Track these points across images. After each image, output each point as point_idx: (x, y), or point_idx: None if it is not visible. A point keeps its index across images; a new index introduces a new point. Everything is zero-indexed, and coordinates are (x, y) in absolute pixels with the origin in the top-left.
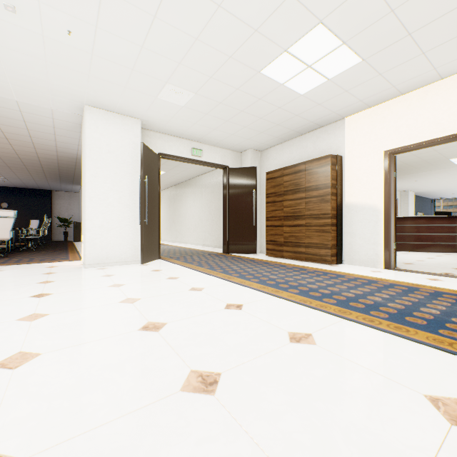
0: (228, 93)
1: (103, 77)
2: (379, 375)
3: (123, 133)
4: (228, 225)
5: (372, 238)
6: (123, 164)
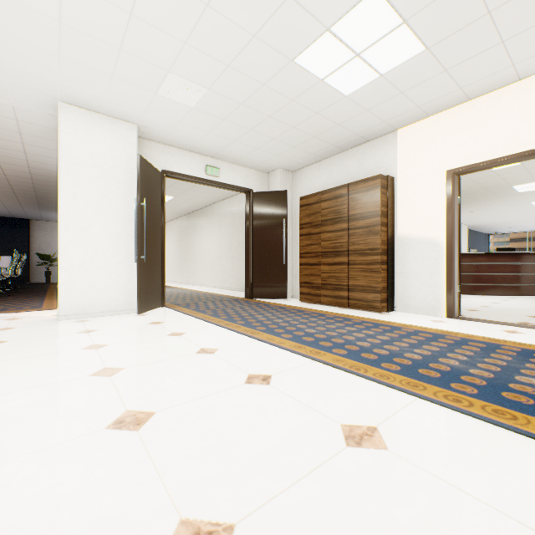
0: (251, 90)
1: (80, 60)
2: (506, 516)
3: (113, 142)
4: (252, 263)
5: (431, 279)
6: (113, 182)
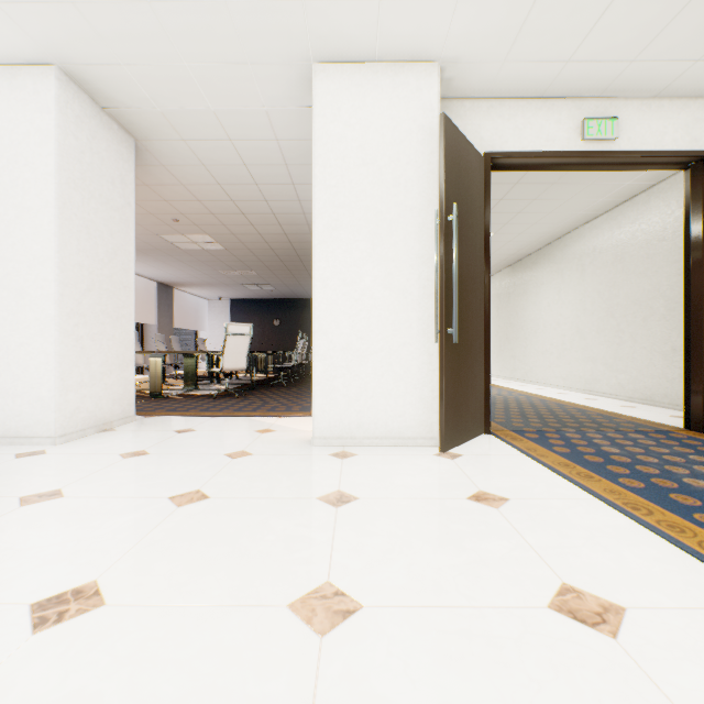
0: None
1: None
2: None
3: (394, 110)
4: None
5: None
6: (394, 189)
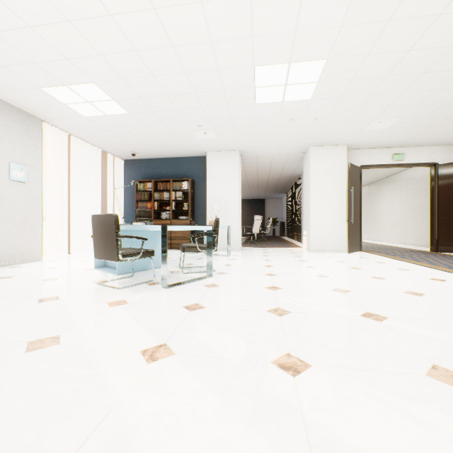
0: (434, 109)
1: (327, 130)
2: None
3: (333, 159)
4: (436, 223)
5: None
6: (333, 181)
